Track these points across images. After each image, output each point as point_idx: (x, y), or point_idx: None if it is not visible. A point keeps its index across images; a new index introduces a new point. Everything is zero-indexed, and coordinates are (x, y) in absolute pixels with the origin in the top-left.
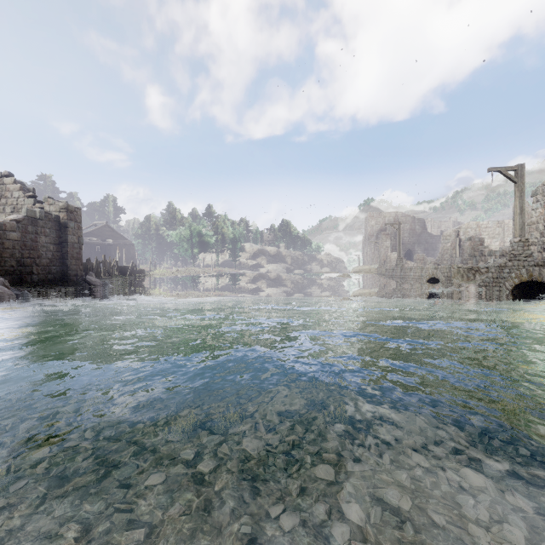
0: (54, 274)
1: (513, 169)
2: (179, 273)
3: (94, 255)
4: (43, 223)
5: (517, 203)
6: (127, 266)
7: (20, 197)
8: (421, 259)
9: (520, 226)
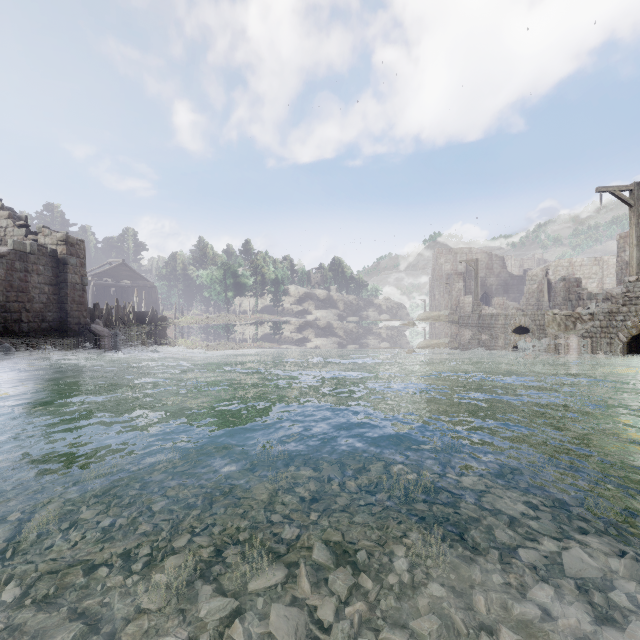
0: (50, 322)
1: (628, 189)
2: (209, 321)
3: (108, 300)
4: (35, 258)
5: (633, 231)
6: (146, 313)
7: (8, 226)
8: (500, 304)
9: (637, 262)
